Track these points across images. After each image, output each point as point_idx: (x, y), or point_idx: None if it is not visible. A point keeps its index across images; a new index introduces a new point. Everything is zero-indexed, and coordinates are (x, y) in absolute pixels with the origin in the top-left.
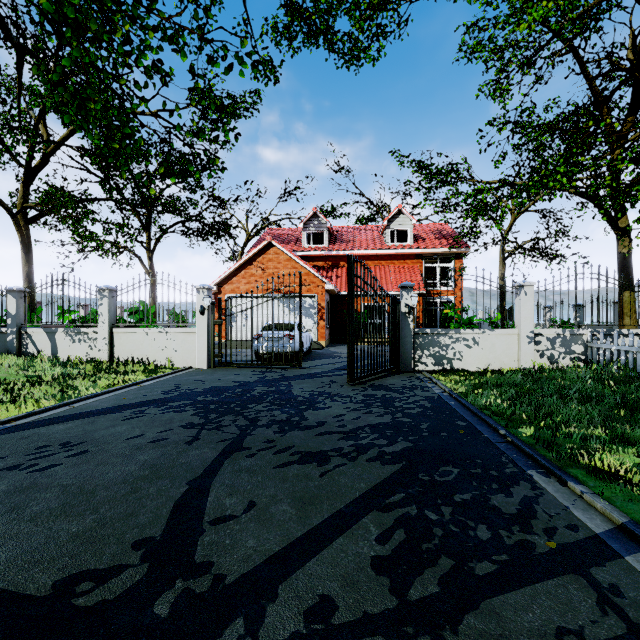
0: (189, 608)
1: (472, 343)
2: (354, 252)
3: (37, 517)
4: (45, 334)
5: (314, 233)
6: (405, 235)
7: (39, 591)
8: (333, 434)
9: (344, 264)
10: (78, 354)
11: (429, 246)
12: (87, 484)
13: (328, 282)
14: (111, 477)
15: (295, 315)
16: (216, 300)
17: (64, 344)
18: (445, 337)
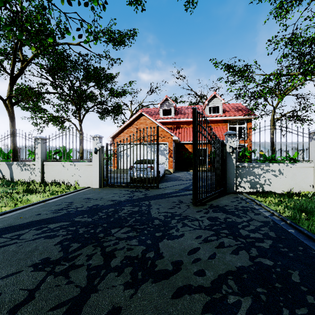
0: None
1: (278, 173)
2: (188, 119)
3: None
4: (6, 165)
5: (166, 109)
6: (217, 109)
7: None
8: (193, 294)
9: (183, 126)
10: (24, 177)
11: (232, 115)
12: None
13: (174, 135)
14: None
15: (155, 154)
16: None
17: (17, 171)
18: (258, 169)
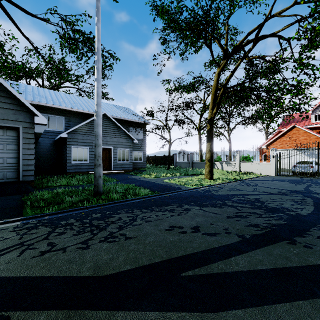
0: (317, 193)
1: None
2: None
3: (279, 187)
4: (219, 164)
5: (319, 114)
6: None
7: (292, 190)
8: None
9: None
10: (229, 169)
11: None
12: (281, 186)
13: None
14: (285, 186)
15: (308, 157)
16: (260, 151)
17: (225, 166)
18: None
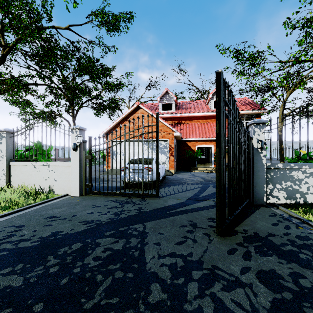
0: None
1: None
2: (191, 114)
3: None
4: None
5: (166, 104)
6: None
7: None
8: None
9: (184, 122)
10: None
11: (239, 109)
12: None
13: (176, 131)
14: None
15: (154, 153)
16: None
17: None
18: (298, 172)
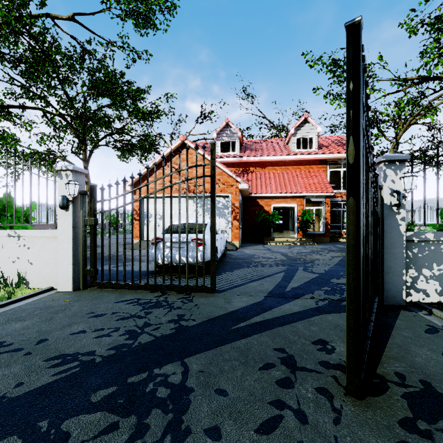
0: None
1: None
2: (263, 158)
3: None
4: None
5: (226, 142)
6: (310, 142)
7: None
8: None
9: (254, 170)
10: None
11: (334, 151)
12: None
13: (242, 181)
14: None
15: (208, 215)
16: None
17: None
18: None
